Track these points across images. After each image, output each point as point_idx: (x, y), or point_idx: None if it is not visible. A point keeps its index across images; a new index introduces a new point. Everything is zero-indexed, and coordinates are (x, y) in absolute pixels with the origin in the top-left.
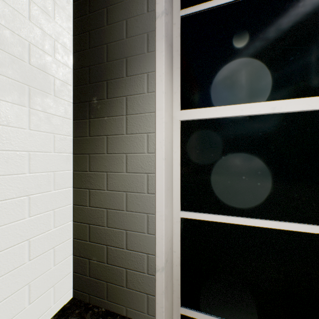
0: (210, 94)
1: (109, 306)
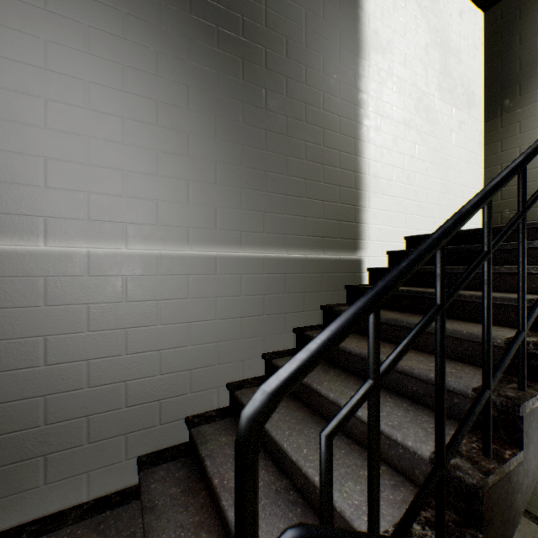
0: None
1: None
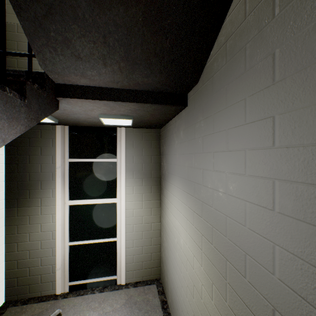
0: (81, 194)
1: (31, 295)
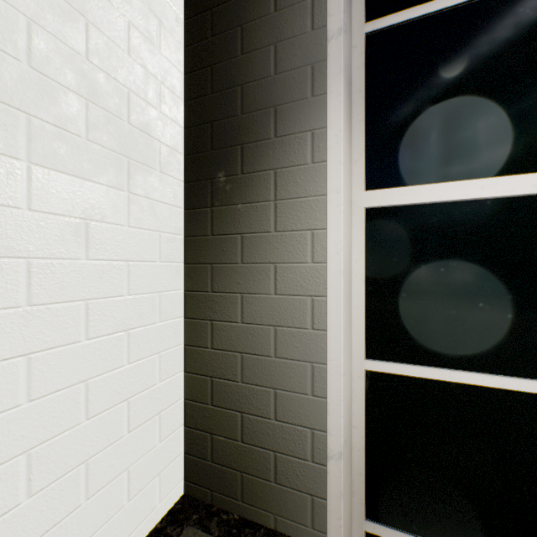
0: (418, 164)
1: (245, 512)
